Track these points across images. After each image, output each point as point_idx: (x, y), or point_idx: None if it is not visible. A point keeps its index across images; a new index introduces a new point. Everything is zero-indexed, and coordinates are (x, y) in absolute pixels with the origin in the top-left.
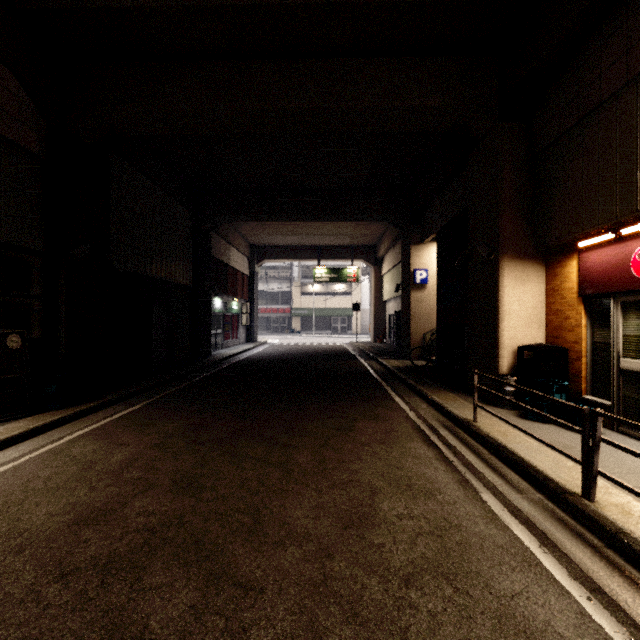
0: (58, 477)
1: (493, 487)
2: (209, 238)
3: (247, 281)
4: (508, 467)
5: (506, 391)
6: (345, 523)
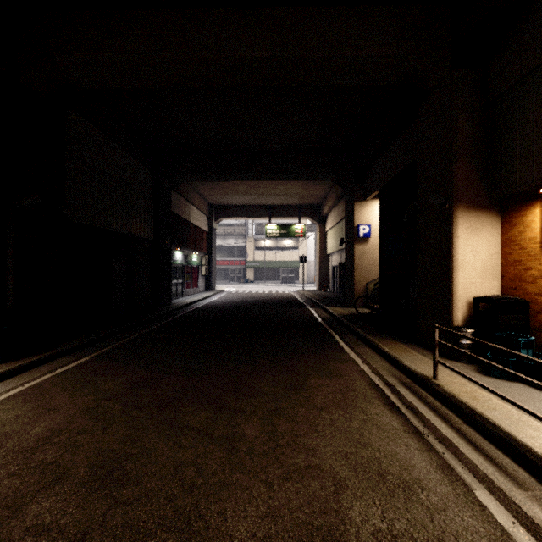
0: None
1: (485, 478)
2: (169, 196)
3: (206, 236)
4: (492, 444)
5: (463, 344)
6: None
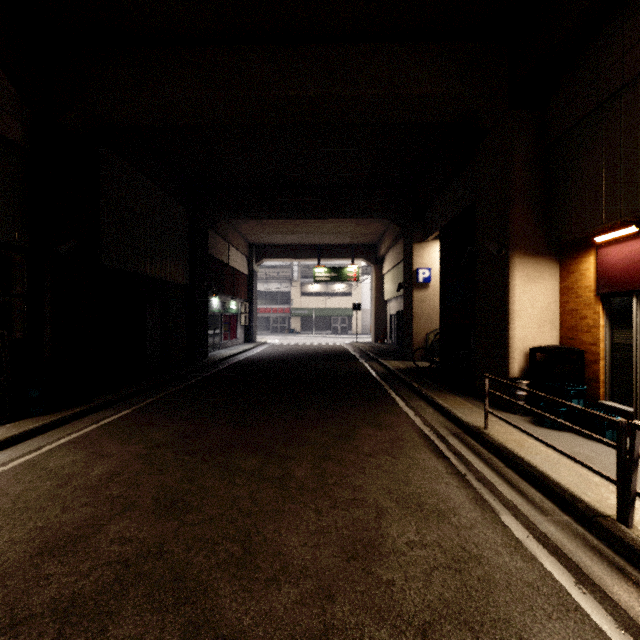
0: (29, 494)
1: (513, 507)
2: (206, 236)
3: (246, 280)
4: (527, 482)
5: (518, 396)
6: (348, 553)
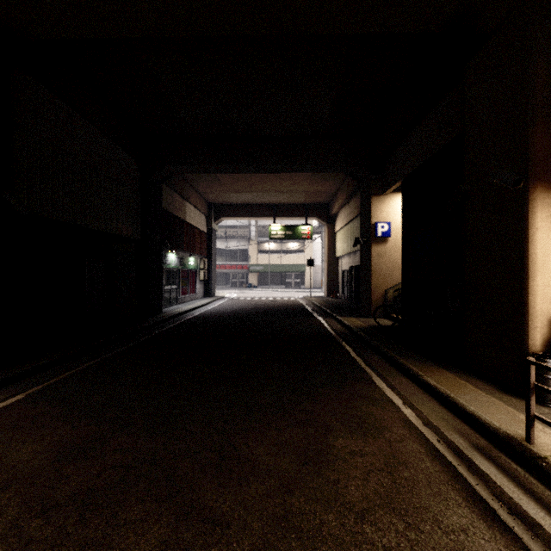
0: None
1: None
2: (160, 190)
3: (205, 238)
4: None
5: (550, 380)
6: None
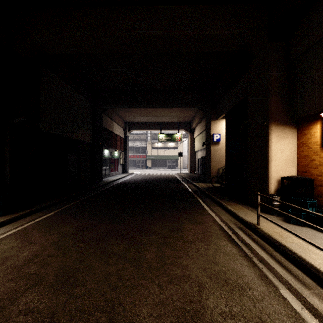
0: None
1: (286, 282)
2: (101, 117)
3: (123, 141)
4: (290, 262)
5: (274, 204)
6: None
